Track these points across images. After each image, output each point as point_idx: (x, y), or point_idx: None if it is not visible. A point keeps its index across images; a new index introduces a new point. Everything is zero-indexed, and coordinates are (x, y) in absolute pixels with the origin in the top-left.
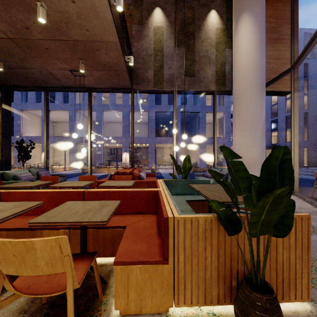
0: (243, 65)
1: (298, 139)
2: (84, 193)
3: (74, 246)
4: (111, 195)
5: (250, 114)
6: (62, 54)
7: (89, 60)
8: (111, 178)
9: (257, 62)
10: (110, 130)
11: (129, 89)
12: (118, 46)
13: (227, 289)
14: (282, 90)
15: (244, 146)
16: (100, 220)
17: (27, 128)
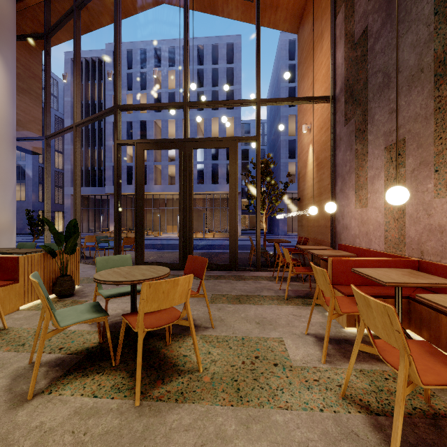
0: None
1: (33, 199)
2: None
3: None
4: None
5: None
6: None
7: None
8: None
9: (9, 114)
10: None
11: None
12: None
13: (48, 288)
14: (30, 149)
15: None
16: None
17: None
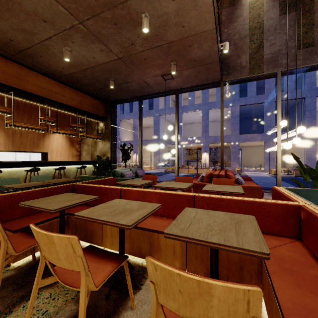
0: None
1: None
2: (194, 198)
3: (191, 259)
4: (227, 204)
5: None
6: (157, 61)
7: (180, 60)
8: (202, 179)
9: None
10: (188, 131)
11: (217, 83)
12: (213, 33)
13: None
14: None
15: None
16: (259, 250)
17: (123, 134)
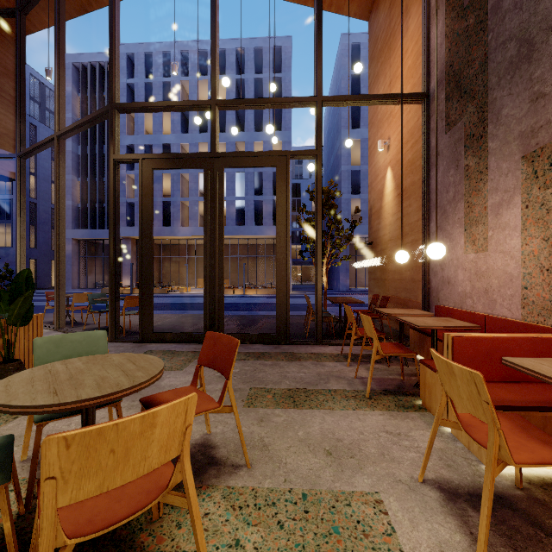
0: None
1: None
2: None
3: None
4: None
5: None
6: None
7: None
8: None
9: None
10: None
11: None
12: None
13: None
14: (0, 173)
15: None
16: None
17: None
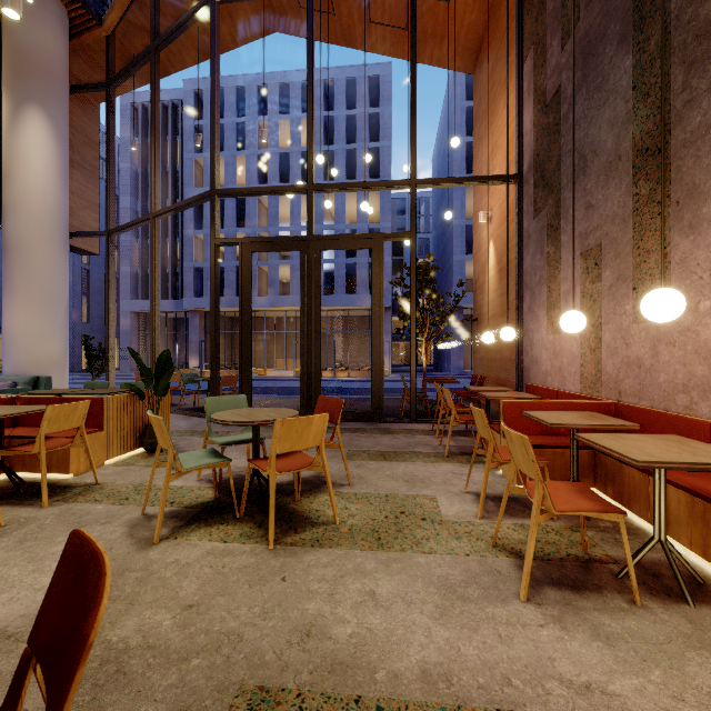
0: (34, 194)
1: (73, 319)
2: None
3: None
4: None
5: (48, 282)
6: None
7: None
8: None
9: (60, 201)
10: None
11: None
12: None
13: (135, 440)
14: (83, 248)
15: (37, 335)
16: None
17: None
